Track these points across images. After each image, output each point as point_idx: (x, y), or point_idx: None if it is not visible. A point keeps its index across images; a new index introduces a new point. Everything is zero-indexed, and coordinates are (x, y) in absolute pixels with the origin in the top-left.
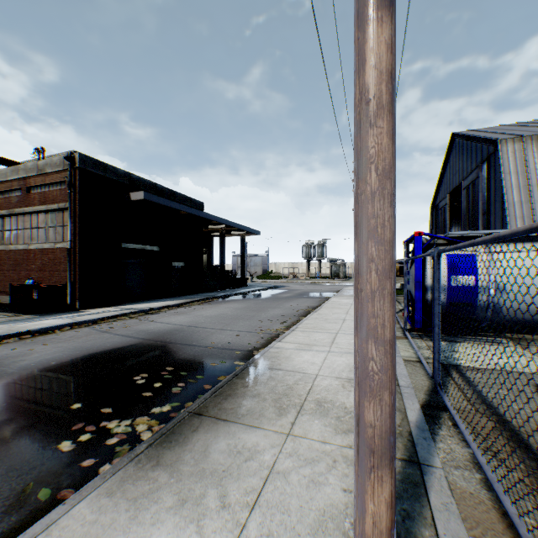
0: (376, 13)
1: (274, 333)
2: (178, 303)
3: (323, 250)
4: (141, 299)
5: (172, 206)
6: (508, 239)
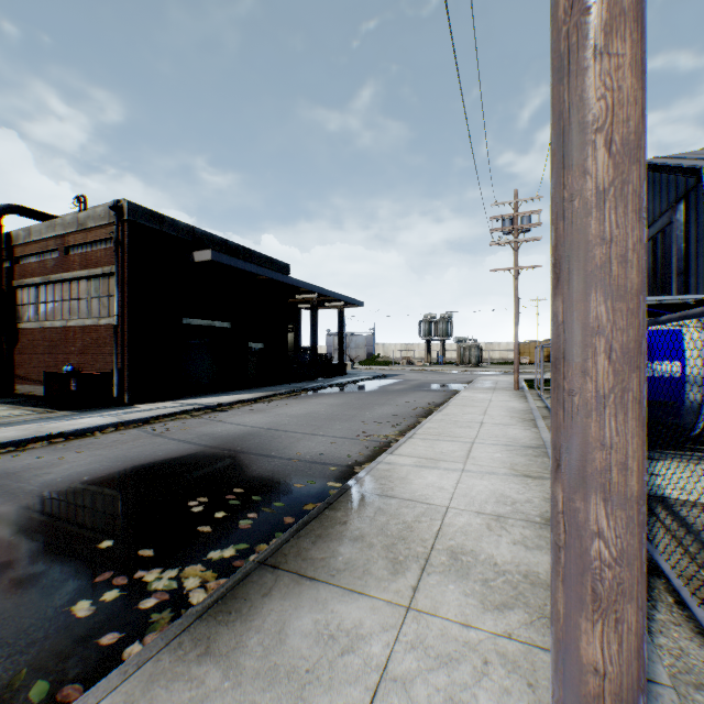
0: None
1: (383, 440)
2: (255, 396)
3: (447, 327)
4: (208, 391)
5: (248, 269)
6: None
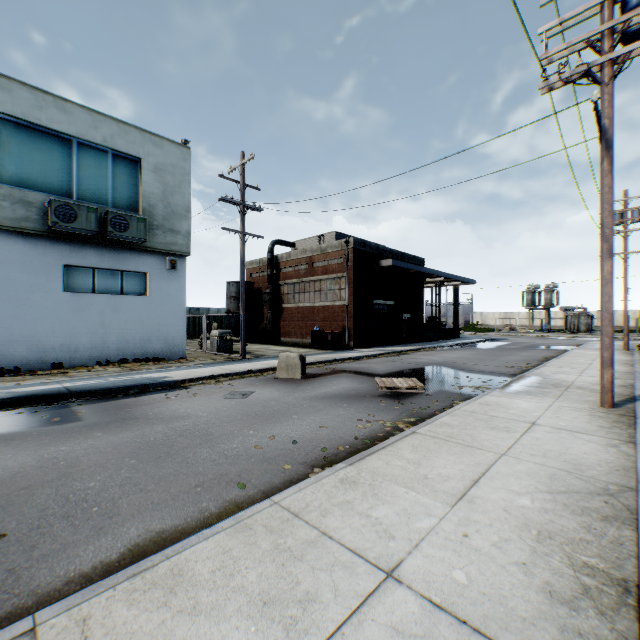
0: (605, 258)
1: (523, 368)
2: (416, 348)
3: (552, 297)
4: (381, 344)
5: (408, 267)
6: None
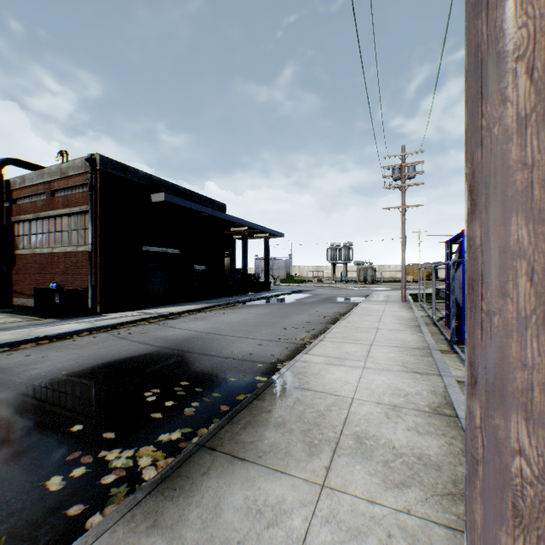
0: None
1: (299, 342)
2: (199, 307)
3: (349, 253)
4: (162, 303)
5: (193, 207)
6: None
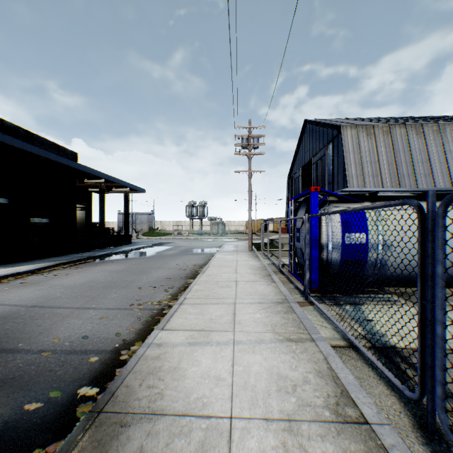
0: None
1: (156, 307)
2: (34, 268)
3: (204, 210)
4: None
5: (27, 149)
6: (389, 198)
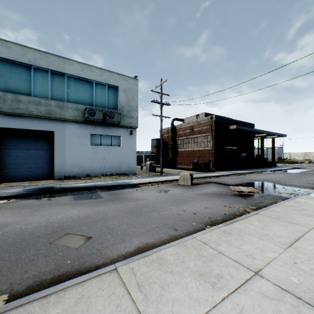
0: None
1: None
2: (250, 171)
3: None
4: (229, 169)
5: (245, 129)
6: None
